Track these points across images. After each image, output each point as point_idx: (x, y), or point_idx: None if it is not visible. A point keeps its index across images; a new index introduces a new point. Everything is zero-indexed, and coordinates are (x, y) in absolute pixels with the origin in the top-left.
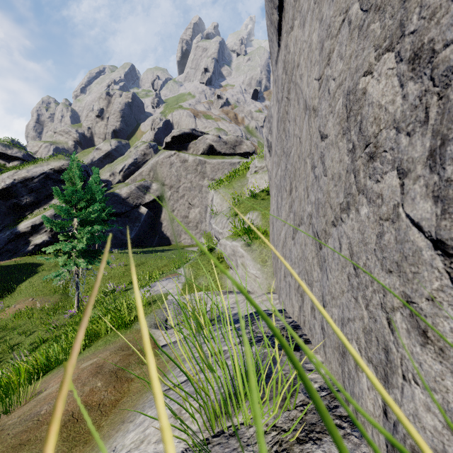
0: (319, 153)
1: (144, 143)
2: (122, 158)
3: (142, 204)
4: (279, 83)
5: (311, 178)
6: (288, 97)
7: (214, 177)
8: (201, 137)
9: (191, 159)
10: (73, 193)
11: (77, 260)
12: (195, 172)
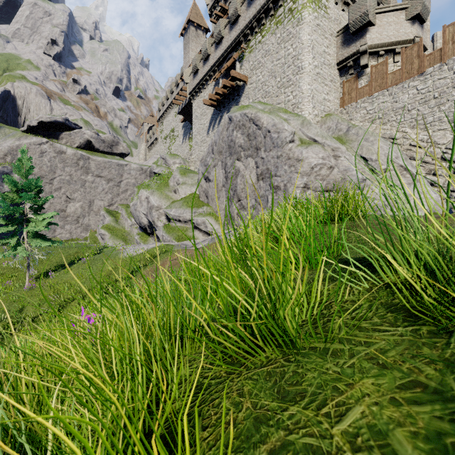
0: (256, 198)
1: None
2: None
3: None
4: (227, 165)
5: (253, 200)
6: (235, 175)
7: (100, 174)
8: (77, 130)
9: (70, 152)
10: (32, 183)
11: (36, 241)
12: (76, 166)
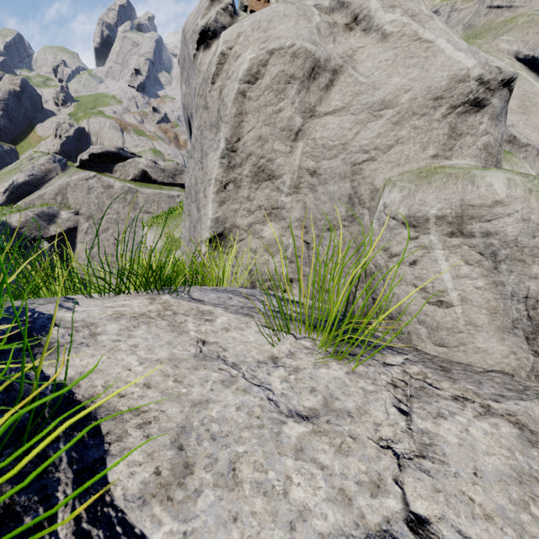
0: None
1: (44, 154)
2: (7, 172)
3: (45, 238)
4: None
5: None
6: None
7: (148, 209)
8: (131, 160)
9: (118, 185)
10: None
11: None
12: (124, 201)
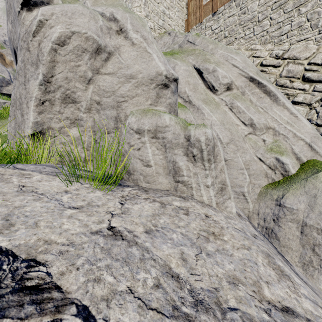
0: None
1: None
2: None
3: None
4: None
5: None
6: None
7: None
8: None
9: None
10: None
11: None
12: None
